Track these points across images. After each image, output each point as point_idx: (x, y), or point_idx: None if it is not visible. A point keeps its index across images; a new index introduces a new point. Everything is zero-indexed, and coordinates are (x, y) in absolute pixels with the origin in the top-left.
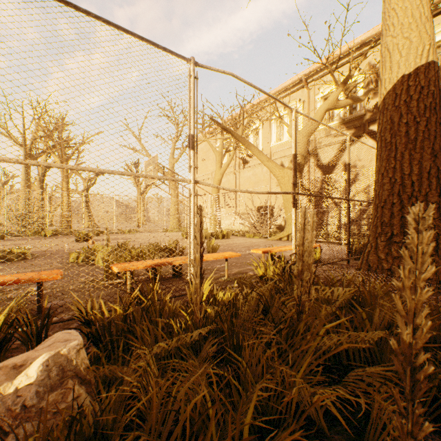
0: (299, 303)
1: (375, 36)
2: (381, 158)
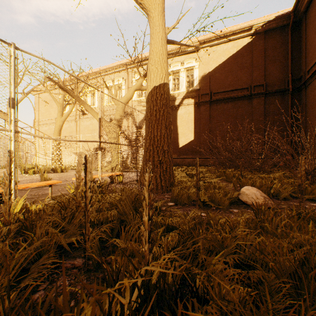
0: (77, 202)
1: None
2: (147, 126)
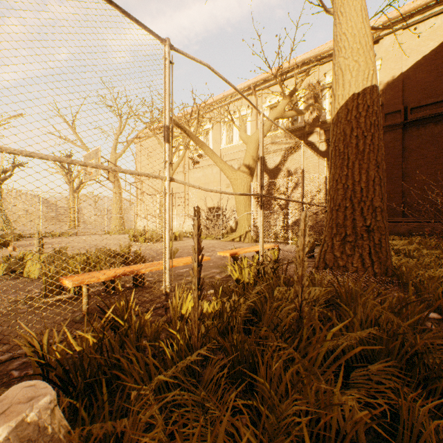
0: (300, 308)
1: (313, 58)
2: (335, 165)
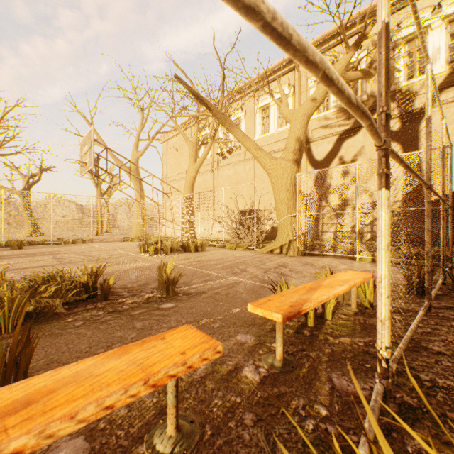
0: None
1: None
2: None
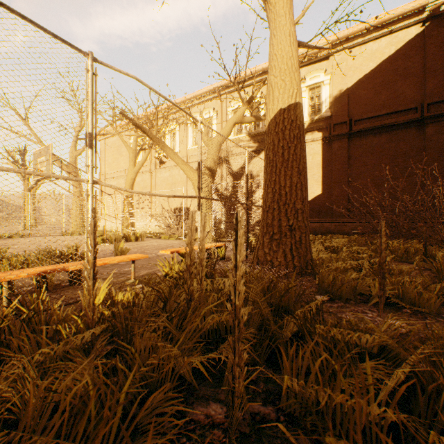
0: (189, 293)
1: None
2: (267, 172)
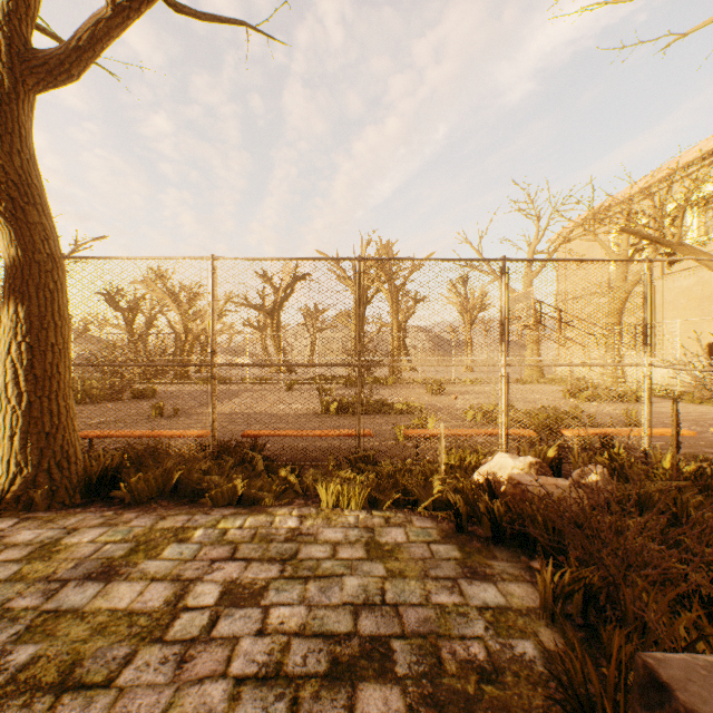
0: None
1: None
2: None
